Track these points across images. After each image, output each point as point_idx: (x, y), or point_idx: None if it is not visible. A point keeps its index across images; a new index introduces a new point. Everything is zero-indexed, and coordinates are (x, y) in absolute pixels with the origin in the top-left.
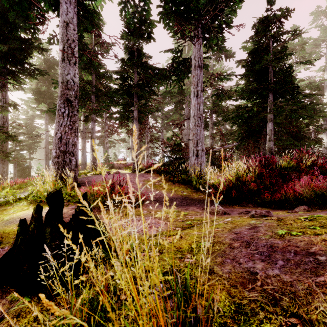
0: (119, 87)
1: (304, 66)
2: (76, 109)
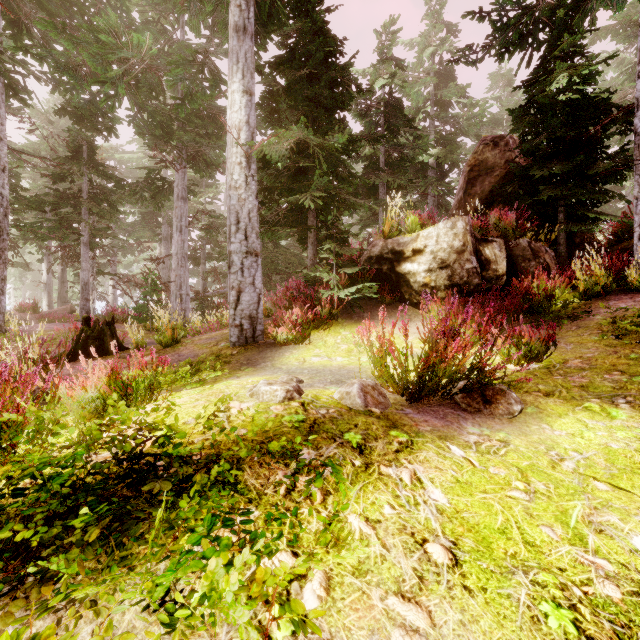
0: (56, 193)
1: None
2: (6, 232)
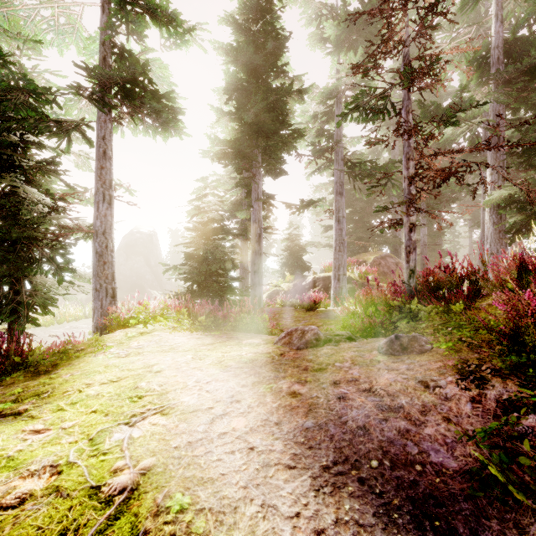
0: None
1: None
2: None
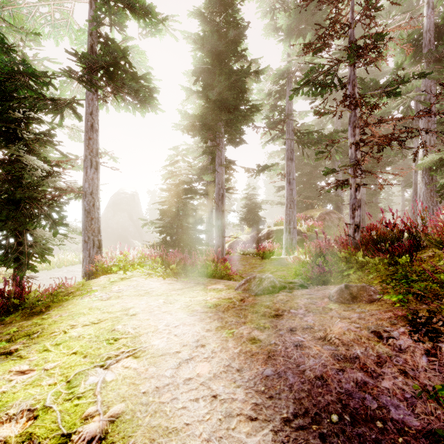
0: None
1: None
2: None
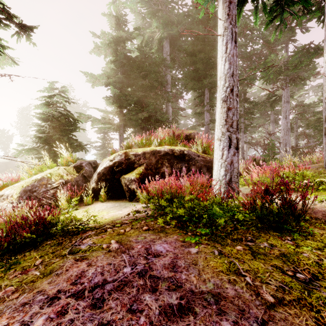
0: None
1: None
2: None
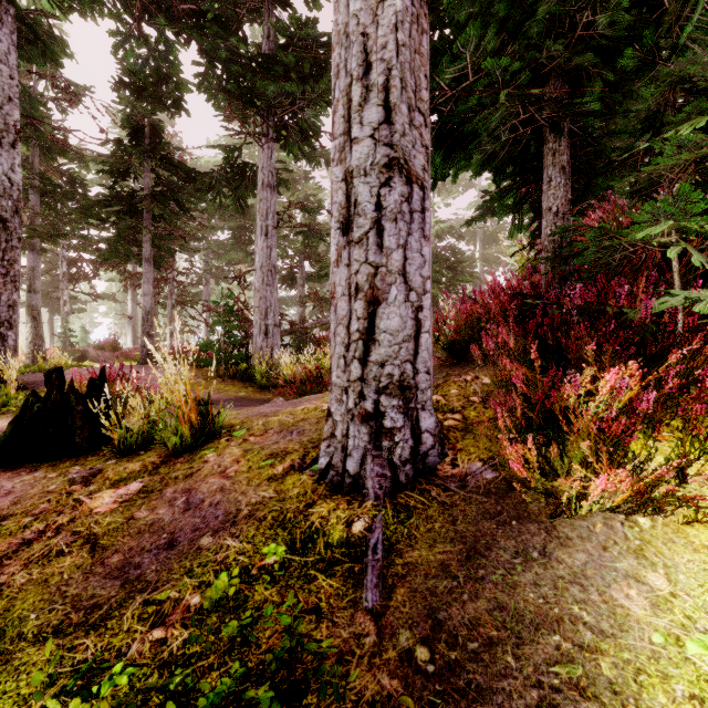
0: (110, 192)
1: (443, 200)
2: (16, 236)
